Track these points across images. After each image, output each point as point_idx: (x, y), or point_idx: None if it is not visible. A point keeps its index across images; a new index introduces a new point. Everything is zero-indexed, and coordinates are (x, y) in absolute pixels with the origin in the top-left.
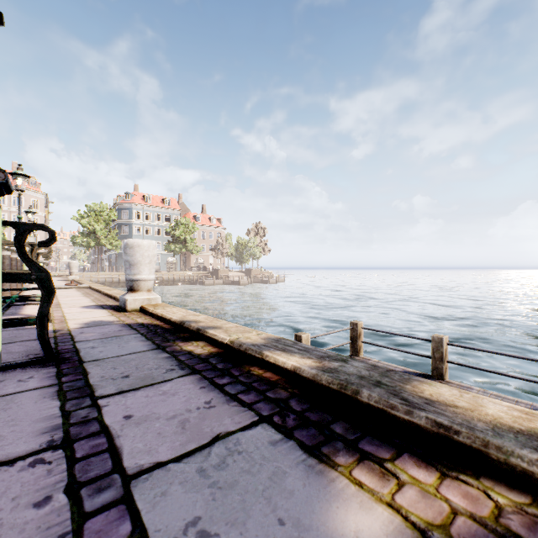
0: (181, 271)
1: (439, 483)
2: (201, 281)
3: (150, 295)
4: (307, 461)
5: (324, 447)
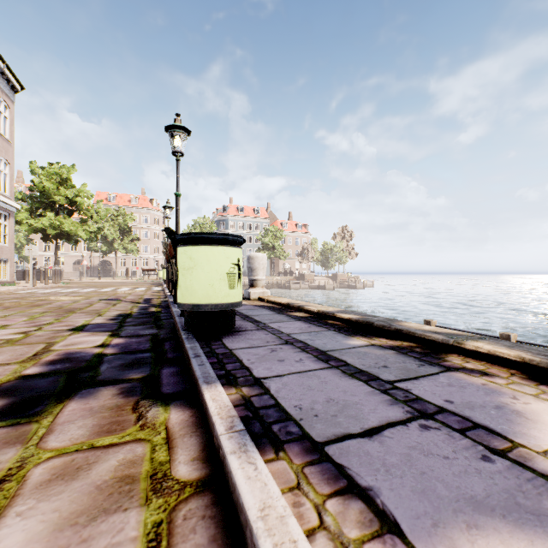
0: (269, 276)
1: (388, 341)
2: (288, 285)
3: (263, 290)
4: (345, 336)
5: (352, 335)
